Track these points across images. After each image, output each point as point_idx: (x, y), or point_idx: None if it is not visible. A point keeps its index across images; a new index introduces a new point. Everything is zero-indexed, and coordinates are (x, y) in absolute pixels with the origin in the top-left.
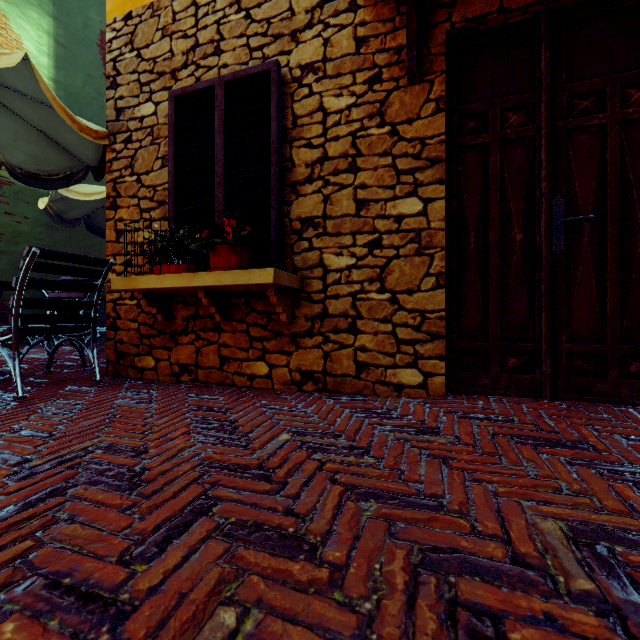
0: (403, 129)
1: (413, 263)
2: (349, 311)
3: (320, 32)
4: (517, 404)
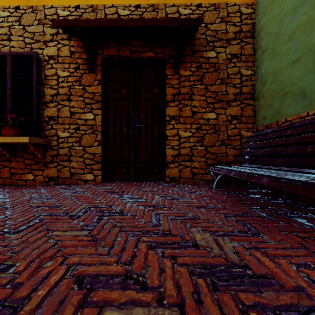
0: (87, 88)
1: (91, 136)
2: (68, 153)
3: (56, 44)
4: (121, 183)
